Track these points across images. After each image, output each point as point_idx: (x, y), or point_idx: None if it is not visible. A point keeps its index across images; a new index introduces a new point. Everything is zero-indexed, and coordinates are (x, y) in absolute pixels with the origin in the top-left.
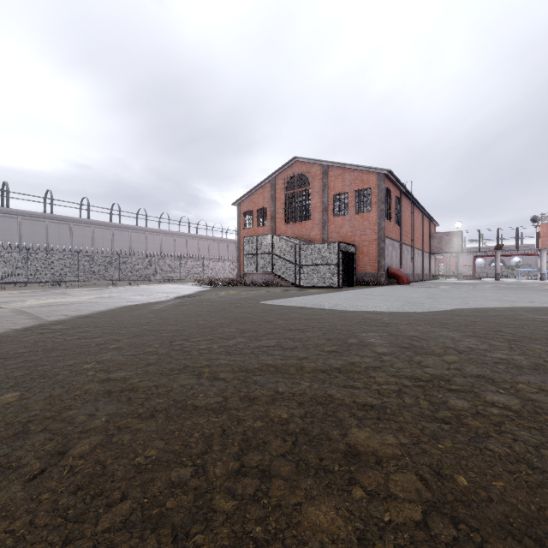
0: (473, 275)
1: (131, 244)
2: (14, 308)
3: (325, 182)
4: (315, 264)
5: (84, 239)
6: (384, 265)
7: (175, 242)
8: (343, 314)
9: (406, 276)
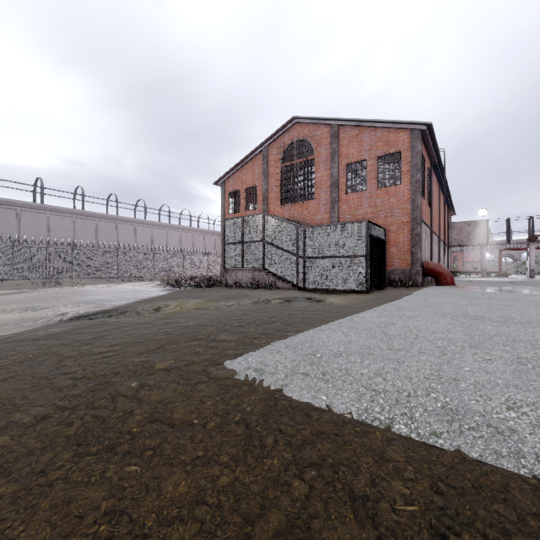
0: (499, 271)
1: (98, 235)
2: None
3: (335, 148)
4: (328, 255)
5: (36, 228)
6: (420, 257)
7: (153, 234)
8: None
9: (450, 274)
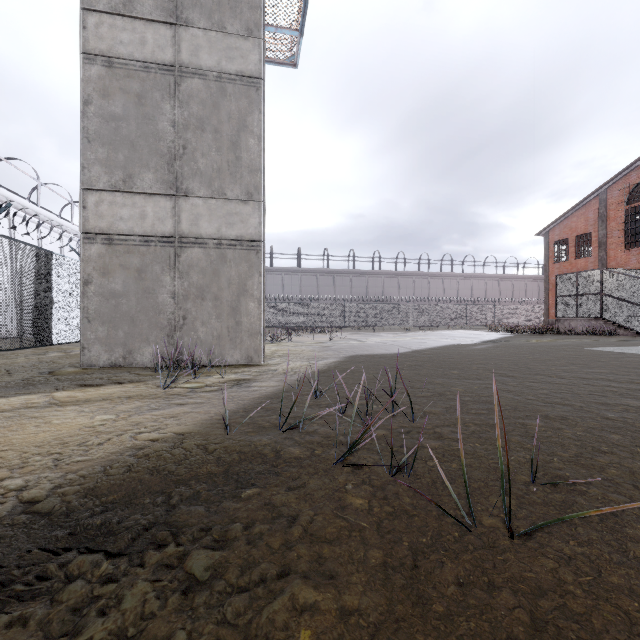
0: None
1: (414, 290)
2: (379, 342)
3: None
4: None
5: (376, 288)
6: None
7: (459, 285)
8: None
9: None
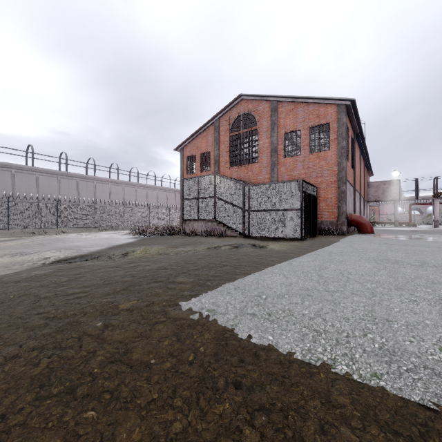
0: (409, 222)
1: (79, 192)
2: None
3: (275, 120)
4: (269, 209)
5: (27, 186)
6: (345, 210)
7: (125, 191)
8: None
9: (370, 224)
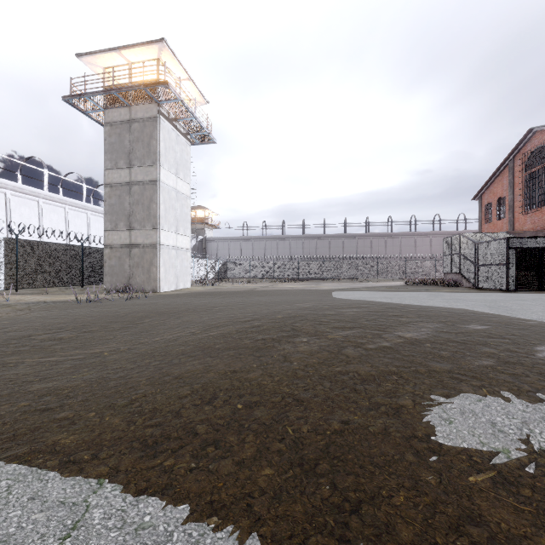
0: None
1: (400, 248)
2: (263, 287)
3: None
4: (488, 263)
5: (365, 248)
6: None
7: None
8: (315, 296)
9: None
